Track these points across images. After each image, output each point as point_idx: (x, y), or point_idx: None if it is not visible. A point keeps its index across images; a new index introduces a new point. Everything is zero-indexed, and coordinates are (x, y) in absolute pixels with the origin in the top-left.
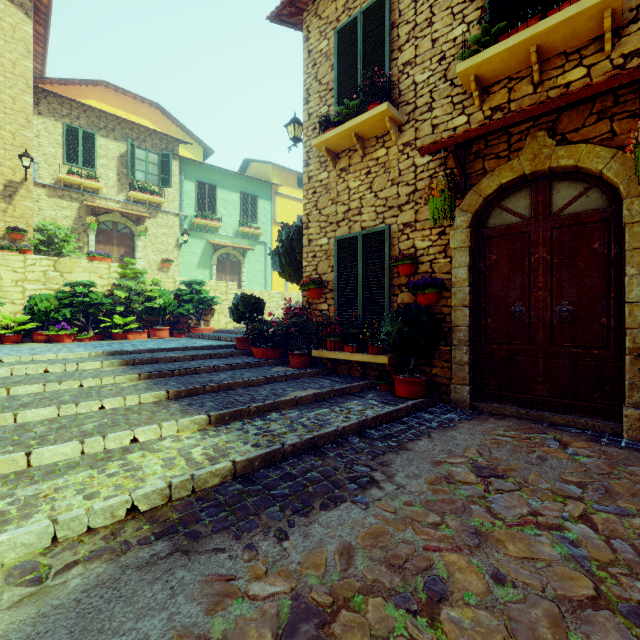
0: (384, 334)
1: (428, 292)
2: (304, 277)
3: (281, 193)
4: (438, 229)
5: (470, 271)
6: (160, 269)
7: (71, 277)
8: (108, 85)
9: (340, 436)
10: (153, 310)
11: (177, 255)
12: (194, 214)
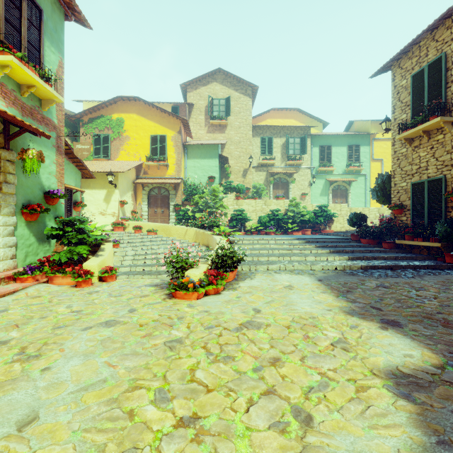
0: (438, 232)
1: None
2: (391, 203)
3: (377, 138)
4: None
5: None
6: (300, 199)
7: (270, 207)
8: (275, 109)
9: (403, 268)
10: (303, 221)
11: (309, 190)
12: (318, 165)
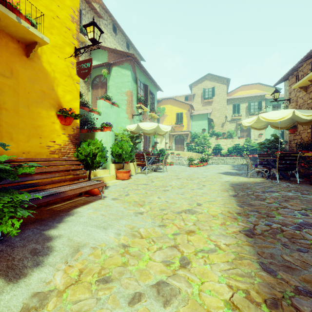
0: None
1: None
2: (284, 140)
3: None
4: None
5: None
6: (258, 137)
7: (235, 143)
8: (243, 85)
9: None
10: (253, 149)
11: (264, 132)
12: None
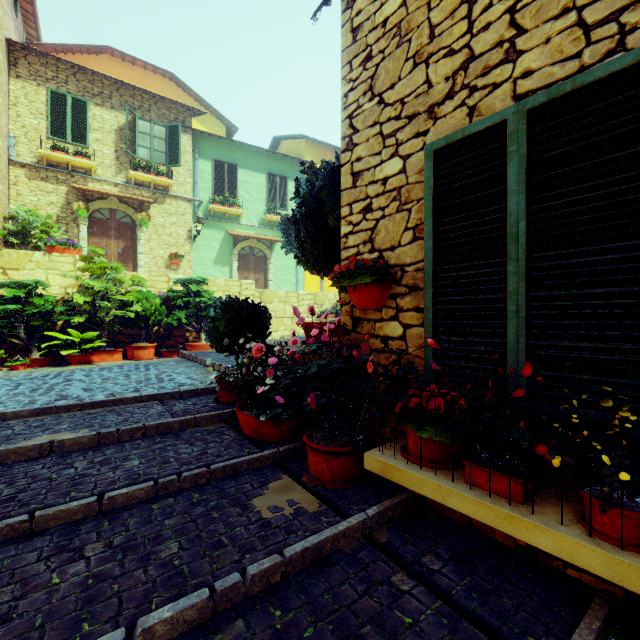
0: None
1: None
2: (343, 260)
3: None
4: None
5: None
6: (168, 266)
7: (19, 275)
8: (113, 52)
9: None
10: (130, 320)
11: (189, 249)
12: (210, 200)
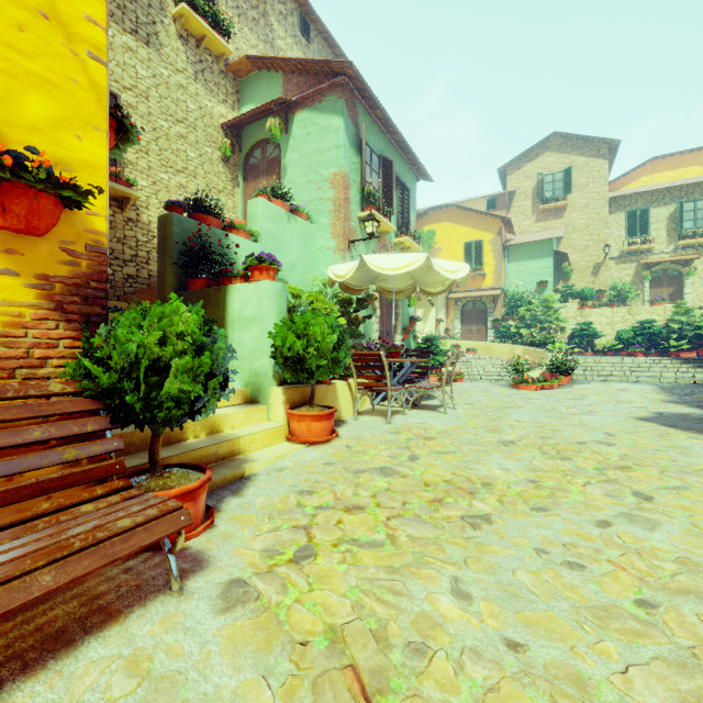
0: None
1: None
2: None
3: None
4: None
5: None
6: None
7: (638, 317)
8: (656, 158)
9: None
10: (701, 336)
11: None
12: None
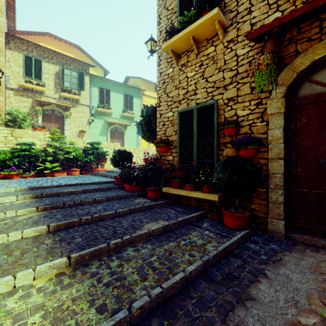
0: (215, 179)
1: (250, 148)
2: (157, 138)
3: (146, 94)
4: (256, 101)
5: (284, 131)
6: (78, 136)
7: (22, 140)
8: (51, 35)
9: (187, 281)
10: (70, 159)
11: (88, 128)
12: (98, 106)
